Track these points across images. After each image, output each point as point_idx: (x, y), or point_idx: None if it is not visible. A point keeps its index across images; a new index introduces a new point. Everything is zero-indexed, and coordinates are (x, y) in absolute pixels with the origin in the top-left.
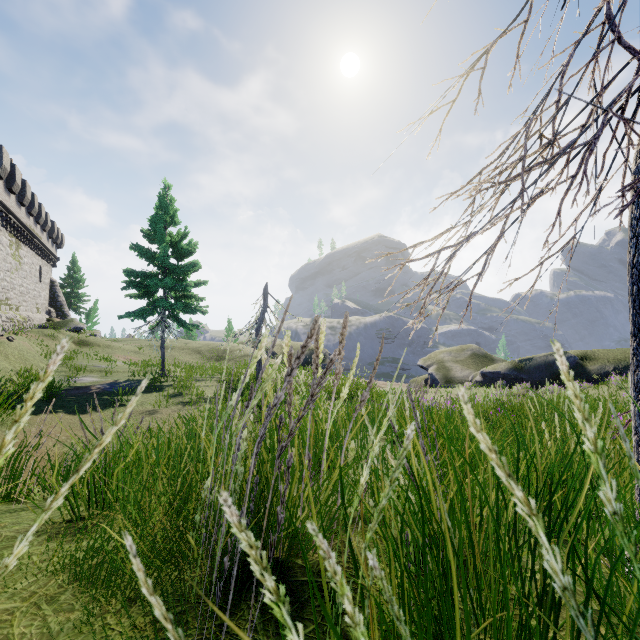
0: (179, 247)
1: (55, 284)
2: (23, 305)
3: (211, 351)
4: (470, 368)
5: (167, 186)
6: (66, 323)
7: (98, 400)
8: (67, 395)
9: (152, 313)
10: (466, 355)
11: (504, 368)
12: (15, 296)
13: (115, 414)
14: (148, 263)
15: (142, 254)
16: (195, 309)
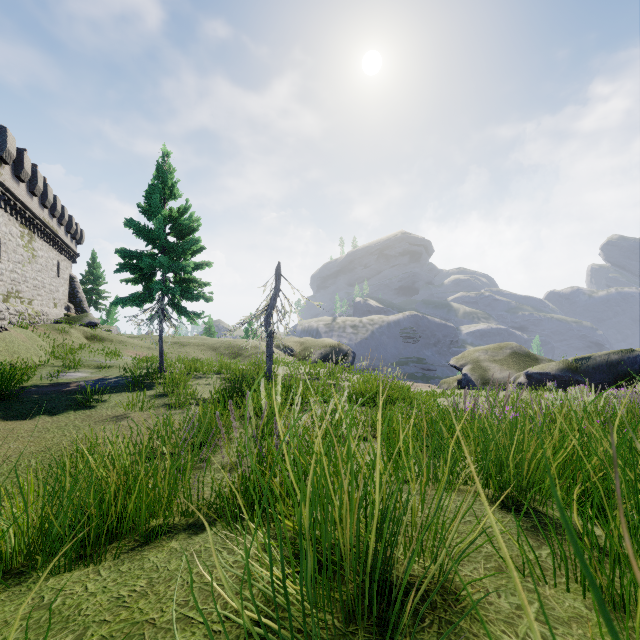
0: (178, 222)
1: (75, 280)
2: (37, 299)
3: (227, 348)
4: (511, 368)
5: (166, 154)
6: (80, 318)
7: (64, 400)
8: (34, 393)
9: (147, 299)
10: (505, 354)
11: (554, 368)
12: (28, 289)
13: (71, 420)
14: (147, 244)
15: (137, 231)
16: (197, 295)
